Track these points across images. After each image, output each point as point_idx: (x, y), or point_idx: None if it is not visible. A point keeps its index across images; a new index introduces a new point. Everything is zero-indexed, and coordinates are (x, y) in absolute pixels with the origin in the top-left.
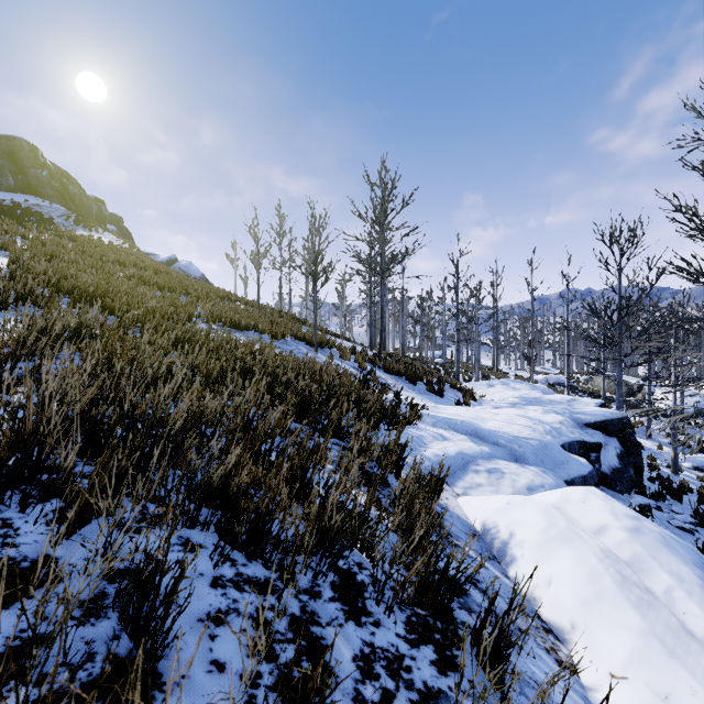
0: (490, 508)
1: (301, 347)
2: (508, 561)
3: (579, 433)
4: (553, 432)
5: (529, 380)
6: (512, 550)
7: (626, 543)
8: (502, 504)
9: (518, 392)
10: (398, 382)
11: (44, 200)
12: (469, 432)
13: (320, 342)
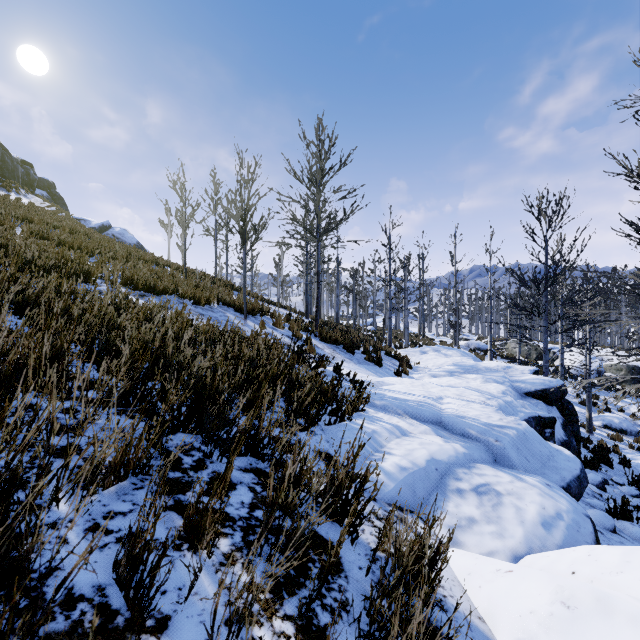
0: (529, 611)
1: (229, 313)
2: None
3: (530, 407)
4: (509, 408)
5: (453, 345)
6: None
7: None
8: (552, 603)
9: (450, 358)
10: (336, 351)
11: None
12: (428, 419)
13: (252, 309)
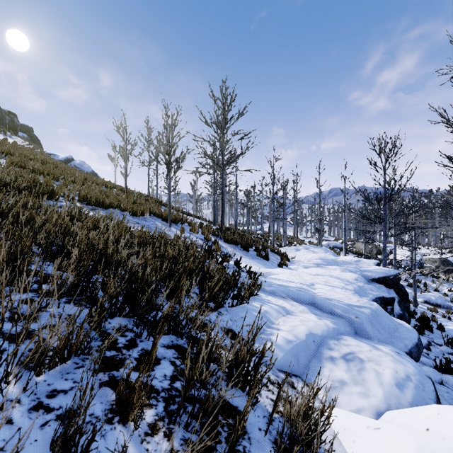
0: None
1: (158, 222)
2: None
3: (376, 290)
4: (361, 291)
5: (318, 244)
6: None
7: None
8: None
9: (317, 254)
10: (235, 249)
11: None
12: (305, 301)
13: (174, 219)
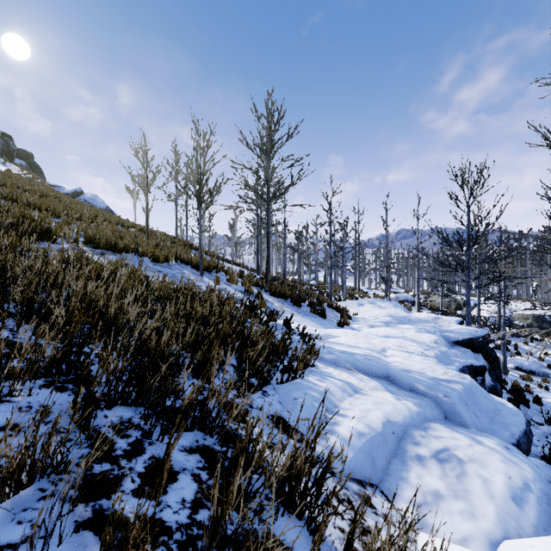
0: None
1: (186, 270)
2: None
3: (462, 356)
4: (445, 358)
5: (384, 298)
6: None
7: None
8: None
9: (385, 310)
10: (284, 305)
11: None
12: (376, 373)
13: (208, 266)
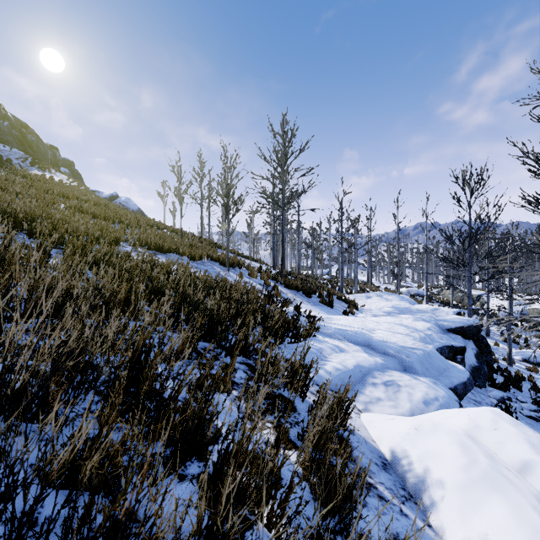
0: (397, 433)
1: (216, 267)
2: (427, 503)
3: (446, 339)
4: (427, 339)
5: (396, 292)
6: (430, 490)
7: None
8: (410, 429)
9: (390, 302)
10: (297, 295)
11: (5, 145)
12: (361, 343)
13: (232, 263)
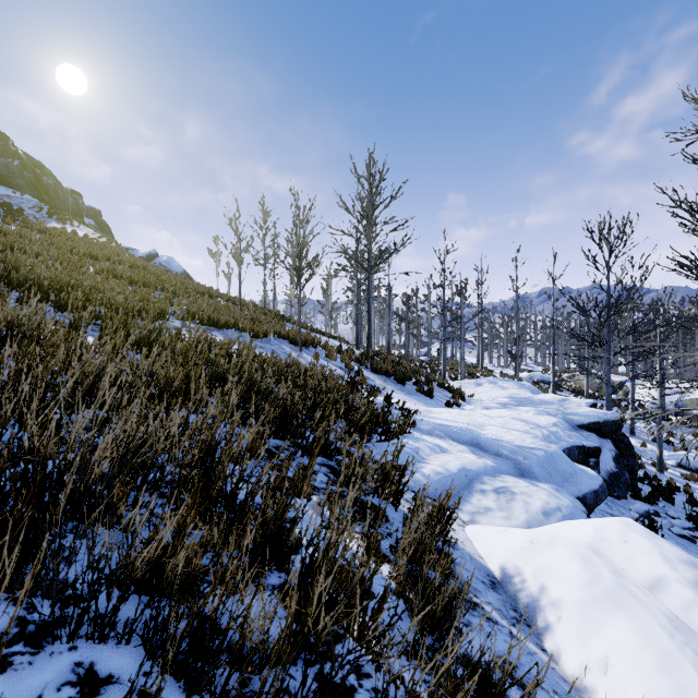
0: (509, 547)
1: (285, 346)
2: (542, 626)
3: (576, 437)
4: (552, 437)
5: (514, 377)
6: (545, 610)
7: (695, 607)
8: (524, 542)
9: (507, 391)
10: (387, 382)
11: (15, 191)
12: (467, 441)
13: (305, 341)
